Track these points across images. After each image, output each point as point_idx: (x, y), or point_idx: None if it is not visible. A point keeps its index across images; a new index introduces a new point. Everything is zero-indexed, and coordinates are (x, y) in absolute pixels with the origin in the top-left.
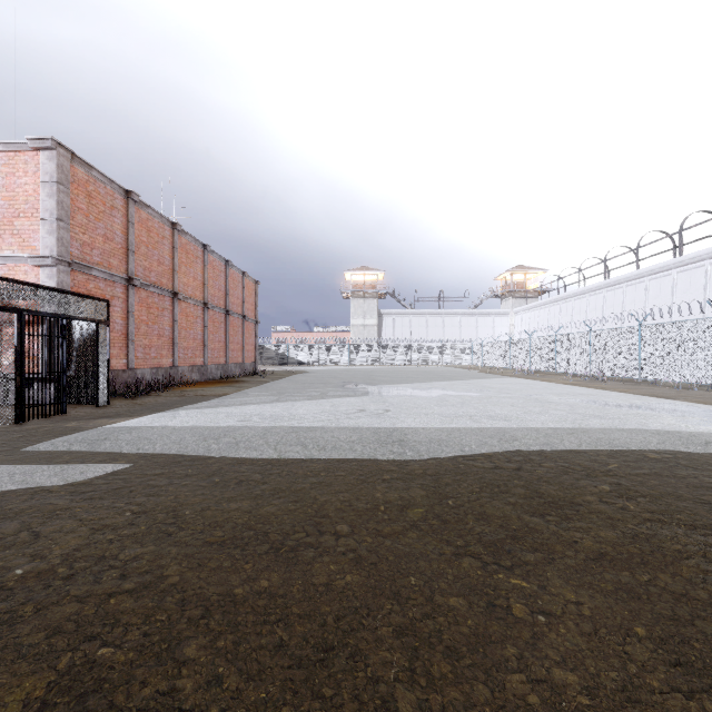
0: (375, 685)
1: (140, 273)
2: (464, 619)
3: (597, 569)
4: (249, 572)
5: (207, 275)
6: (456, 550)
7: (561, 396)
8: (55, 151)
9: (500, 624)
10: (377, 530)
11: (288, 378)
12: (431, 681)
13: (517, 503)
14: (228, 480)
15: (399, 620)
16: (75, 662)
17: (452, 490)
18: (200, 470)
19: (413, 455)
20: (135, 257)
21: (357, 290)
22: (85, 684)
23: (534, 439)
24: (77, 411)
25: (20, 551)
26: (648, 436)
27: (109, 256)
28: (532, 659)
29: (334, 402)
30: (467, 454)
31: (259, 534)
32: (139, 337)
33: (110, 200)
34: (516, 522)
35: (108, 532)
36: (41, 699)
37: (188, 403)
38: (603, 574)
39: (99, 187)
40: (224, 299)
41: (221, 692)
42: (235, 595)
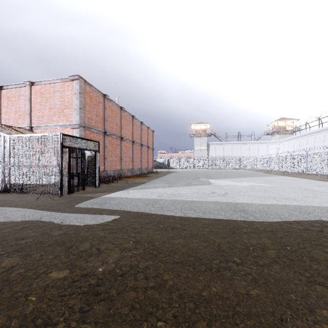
0: None
1: (109, 129)
2: None
3: None
4: (203, 282)
5: (134, 129)
6: (308, 279)
7: (319, 187)
8: (79, 80)
9: None
10: (255, 262)
11: (169, 175)
12: None
13: None
14: (166, 226)
15: (300, 324)
16: None
17: (286, 241)
18: (151, 220)
19: (253, 219)
20: (107, 123)
21: (197, 133)
22: None
23: (321, 213)
24: (88, 189)
25: (96, 258)
26: None
27: (97, 123)
28: None
29: (197, 187)
30: (284, 220)
31: (197, 259)
32: (108, 157)
33: (98, 99)
34: None
35: (127, 251)
36: None
37: (131, 186)
38: None
39: (94, 94)
40: (140, 139)
41: None
42: (204, 296)
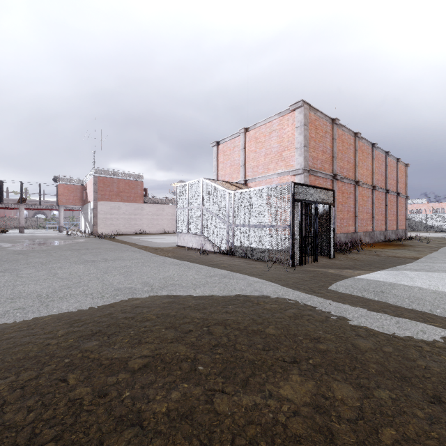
0: None
1: (338, 171)
2: None
3: None
4: None
5: (374, 165)
6: None
7: None
8: (302, 107)
9: None
10: None
11: None
12: None
13: None
14: None
15: None
16: None
17: None
18: None
19: None
20: (335, 161)
21: None
22: None
23: None
24: (321, 260)
25: None
26: None
27: (324, 163)
28: None
29: None
30: None
31: None
32: (337, 213)
33: (324, 128)
34: None
35: None
36: None
37: (395, 263)
38: None
39: (320, 121)
40: (384, 182)
41: None
42: None
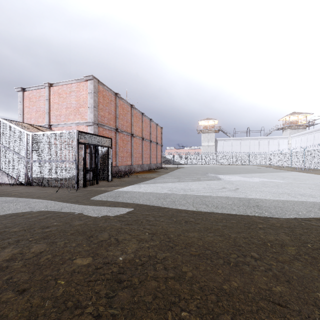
0: None
1: (120, 126)
2: None
3: None
4: (223, 275)
5: (143, 126)
6: None
7: None
8: (93, 80)
9: None
10: (275, 258)
11: (177, 170)
12: None
13: None
14: (179, 220)
15: None
16: (175, 318)
17: (306, 238)
18: (164, 214)
19: (268, 214)
20: (118, 120)
21: (205, 129)
22: None
23: None
24: (102, 183)
25: (115, 248)
26: None
27: (110, 120)
28: None
29: (206, 183)
30: (302, 216)
31: (213, 253)
32: (120, 153)
33: (110, 98)
34: None
35: (144, 242)
36: None
37: (141, 181)
38: None
39: (106, 93)
40: (149, 136)
41: None
42: (224, 289)
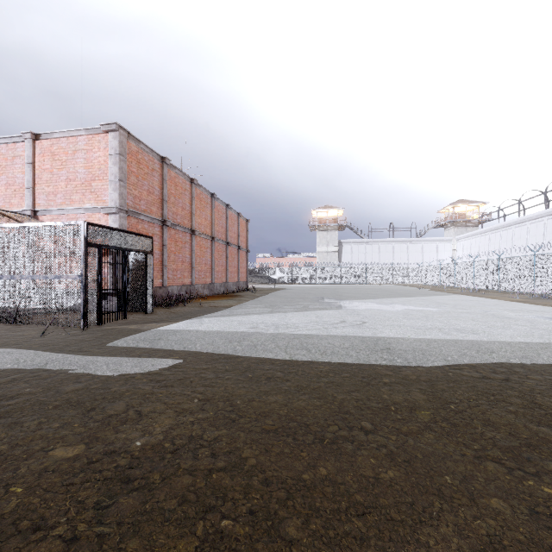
0: None
1: (170, 216)
2: (514, 525)
3: None
4: (307, 460)
5: (214, 216)
6: (476, 453)
7: (515, 312)
8: (117, 132)
9: None
10: (396, 428)
11: (273, 294)
12: None
13: (518, 412)
14: (258, 376)
15: (453, 519)
16: (208, 531)
17: (449, 395)
18: (234, 366)
19: (402, 362)
20: (167, 205)
21: (322, 224)
22: None
23: (511, 352)
24: (133, 316)
25: (133, 426)
26: None
27: (151, 205)
28: None
29: (317, 313)
30: (451, 363)
31: (301, 425)
32: (170, 263)
33: (151, 165)
34: (524, 430)
35: (187, 415)
36: None
37: (207, 312)
38: None
39: (144, 155)
40: (225, 234)
41: None
42: (304, 481)
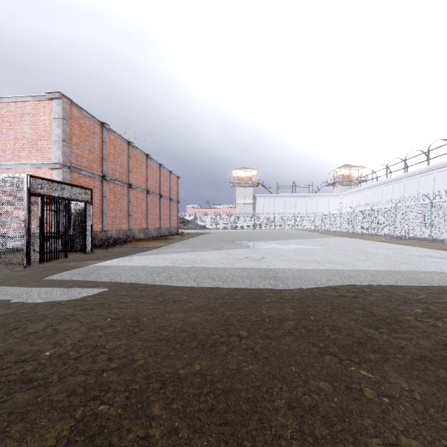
0: (278, 441)
1: (110, 172)
2: (331, 397)
3: (421, 366)
4: (187, 359)
5: (149, 173)
6: (320, 350)
7: (377, 249)
8: (61, 100)
9: (357, 402)
10: (265, 334)
11: (198, 237)
12: (315, 440)
13: (358, 319)
14: (167, 299)
15: (288, 396)
16: (85, 414)
17: (312, 309)
18: (150, 293)
19: (283, 286)
20: (106, 163)
21: (240, 182)
22: (92, 429)
23: (364, 277)
24: (74, 256)
25: (47, 340)
26: (444, 276)
27: (92, 162)
28: (383, 428)
29: (228, 252)
30: (320, 286)
31: (190, 335)
32: (109, 211)
33: (92, 128)
34: (359, 332)
35: (98, 330)
36: (67, 437)
37: (139, 251)
38: (426, 370)
39: (86, 121)
40: (158, 188)
41: (178, 439)
42: (179, 374)
